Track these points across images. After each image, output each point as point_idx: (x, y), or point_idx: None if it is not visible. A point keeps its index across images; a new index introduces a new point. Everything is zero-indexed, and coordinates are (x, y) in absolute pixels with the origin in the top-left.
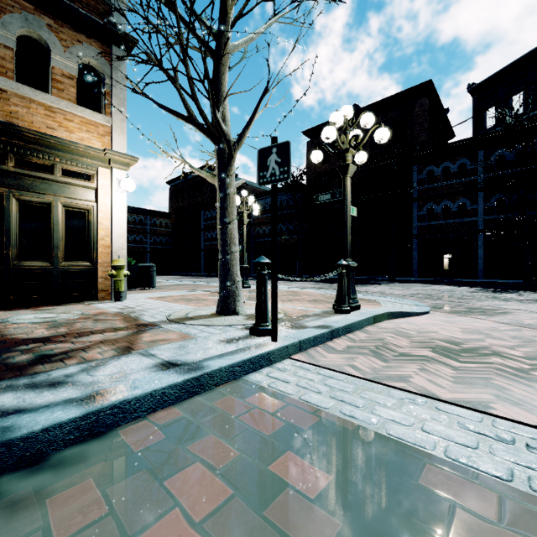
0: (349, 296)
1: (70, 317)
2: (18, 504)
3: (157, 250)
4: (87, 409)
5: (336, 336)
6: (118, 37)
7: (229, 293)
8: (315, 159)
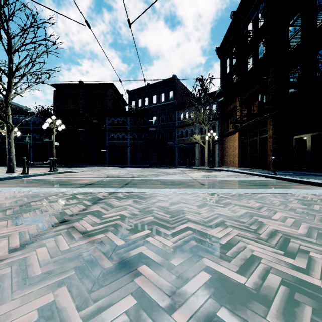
0: (54, 167)
1: None
2: None
3: None
4: None
5: (45, 175)
6: None
7: (11, 167)
8: (44, 128)
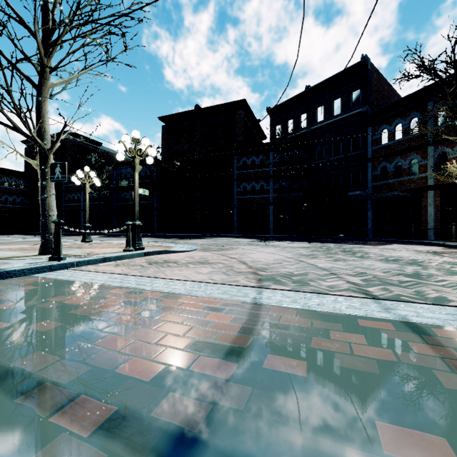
0: (135, 242)
1: None
2: None
3: (9, 209)
4: None
5: (109, 261)
6: None
7: (47, 241)
8: (118, 158)
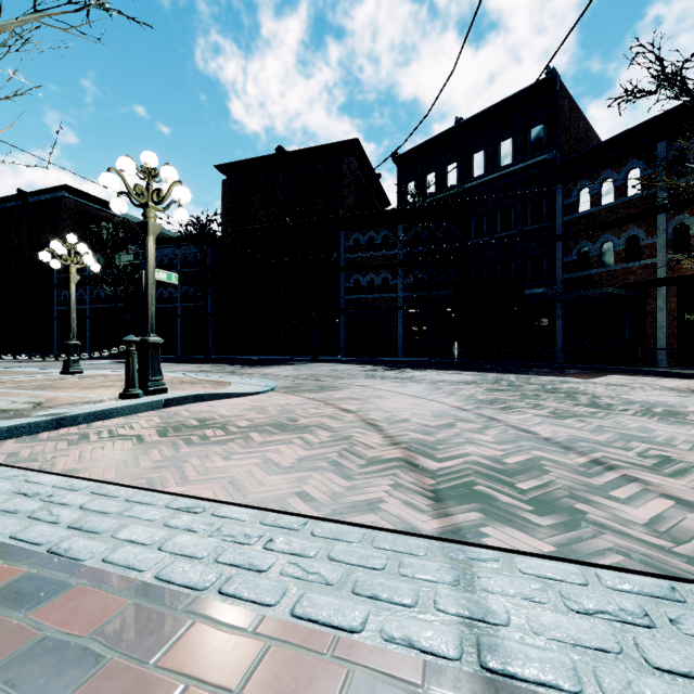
0: (147, 378)
1: None
2: None
3: None
4: None
5: (71, 424)
6: None
7: None
8: (114, 208)
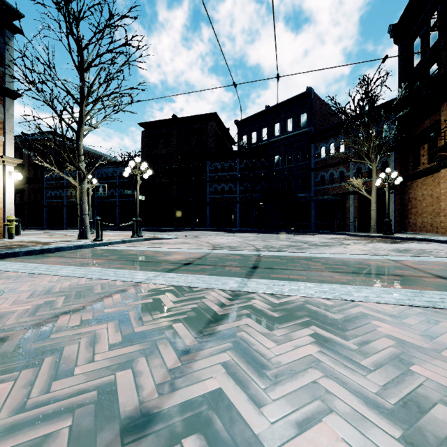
0: (138, 232)
1: (3, 242)
2: (54, 254)
3: None
4: (57, 247)
5: (126, 242)
6: (9, 93)
7: (84, 231)
8: (125, 175)
